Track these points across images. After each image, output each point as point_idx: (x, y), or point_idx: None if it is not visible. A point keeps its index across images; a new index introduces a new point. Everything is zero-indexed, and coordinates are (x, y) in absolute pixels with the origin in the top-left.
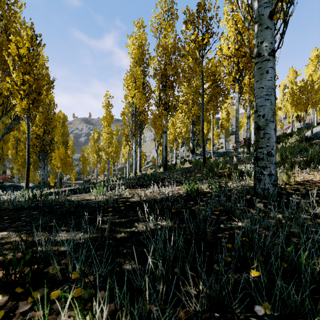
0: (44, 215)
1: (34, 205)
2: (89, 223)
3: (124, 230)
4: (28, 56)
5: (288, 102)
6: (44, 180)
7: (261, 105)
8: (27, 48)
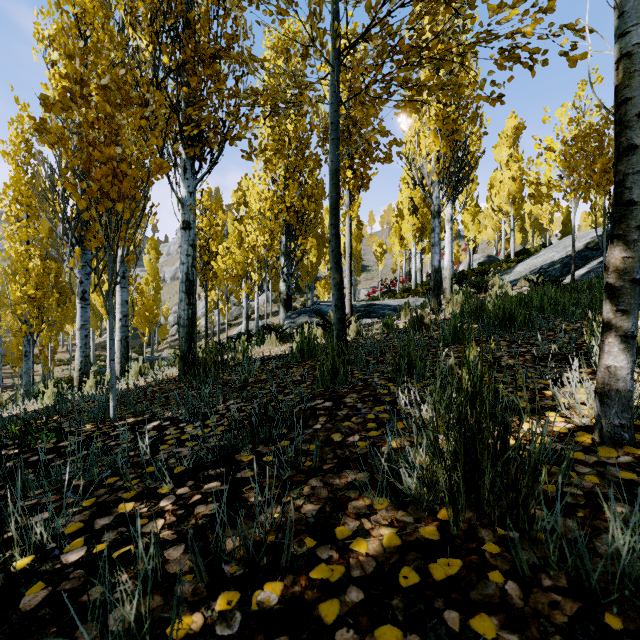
0: None
1: None
2: None
3: None
4: None
5: (467, 211)
6: None
7: None
8: None
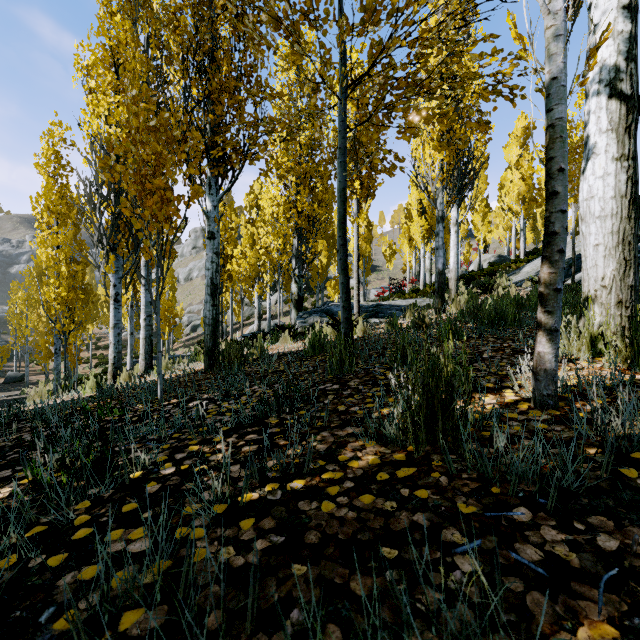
0: None
1: None
2: None
3: None
4: None
5: (477, 212)
6: None
7: None
8: None
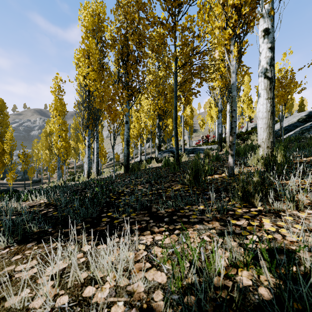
0: None
1: None
2: None
3: None
4: None
5: (244, 103)
6: None
7: None
8: None
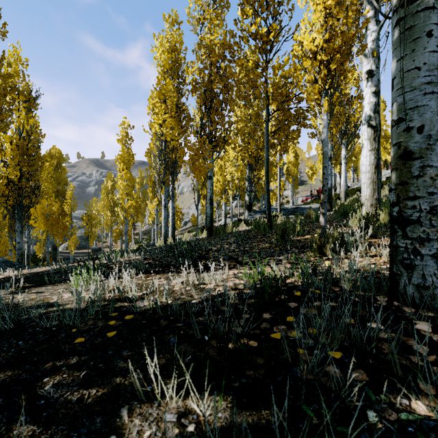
0: None
1: None
2: None
3: None
4: None
5: None
6: (22, 251)
7: (415, 107)
8: None
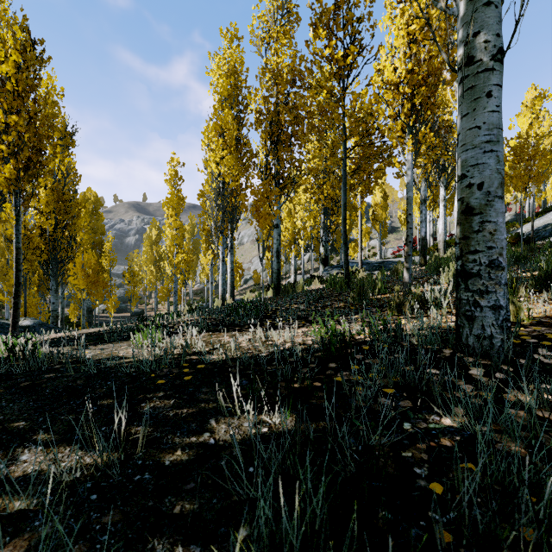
0: (11, 399)
1: (3, 371)
2: (106, 421)
3: (183, 442)
4: (16, 78)
5: None
6: (57, 312)
7: (476, 164)
8: (15, 64)
